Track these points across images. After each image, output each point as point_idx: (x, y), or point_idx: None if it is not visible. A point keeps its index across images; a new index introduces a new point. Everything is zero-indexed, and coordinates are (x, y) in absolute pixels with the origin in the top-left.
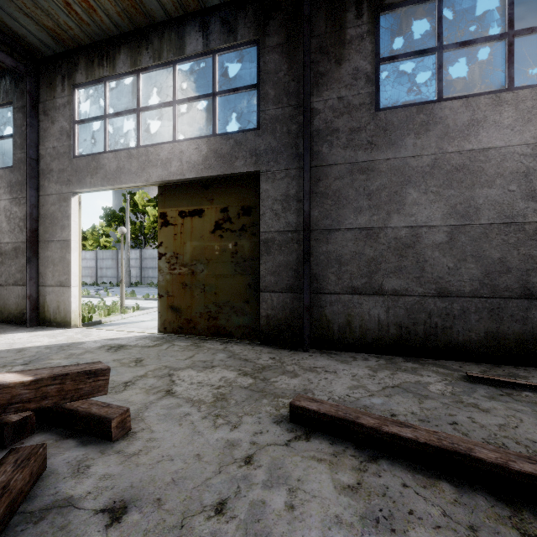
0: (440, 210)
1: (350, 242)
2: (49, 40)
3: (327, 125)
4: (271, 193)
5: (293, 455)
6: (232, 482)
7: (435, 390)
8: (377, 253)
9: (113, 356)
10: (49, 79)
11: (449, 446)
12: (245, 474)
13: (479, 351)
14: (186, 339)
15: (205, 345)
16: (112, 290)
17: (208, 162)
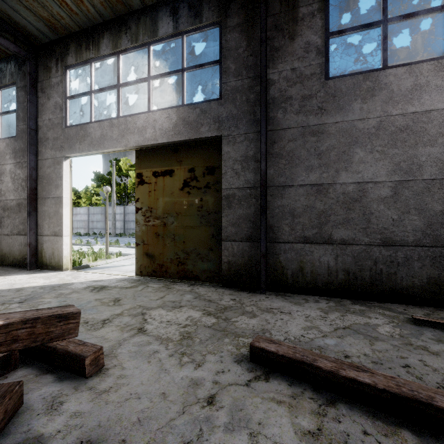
0: (384, 167)
1: (302, 197)
2: (45, 29)
3: (282, 93)
4: (232, 154)
5: (253, 396)
6: (194, 423)
7: (383, 332)
8: (327, 207)
9: (96, 296)
10: (46, 62)
11: (409, 394)
12: (207, 415)
13: (422, 295)
14: (159, 281)
15: (175, 287)
16: (100, 239)
17: (177, 128)
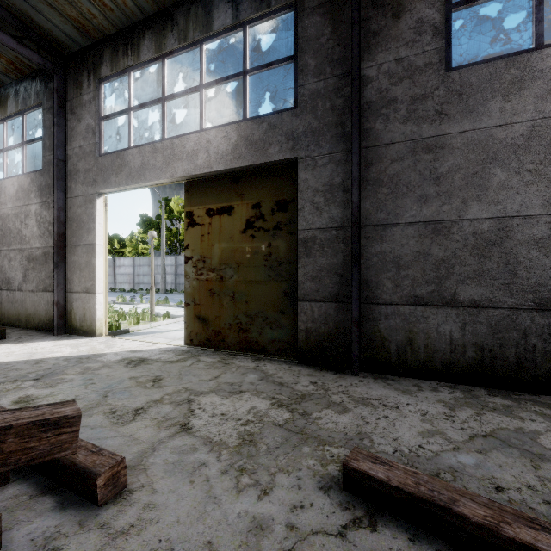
0: (539, 194)
1: (411, 240)
2: (75, 33)
3: (382, 95)
4: (311, 183)
5: None
6: None
7: (550, 446)
8: (449, 253)
9: (131, 372)
10: (76, 75)
11: None
12: None
13: None
14: (214, 354)
15: (235, 362)
16: (147, 297)
17: (238, 151)
